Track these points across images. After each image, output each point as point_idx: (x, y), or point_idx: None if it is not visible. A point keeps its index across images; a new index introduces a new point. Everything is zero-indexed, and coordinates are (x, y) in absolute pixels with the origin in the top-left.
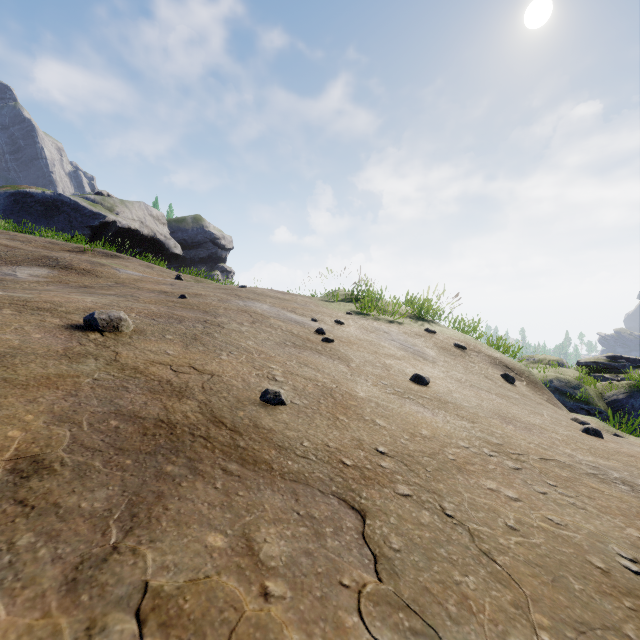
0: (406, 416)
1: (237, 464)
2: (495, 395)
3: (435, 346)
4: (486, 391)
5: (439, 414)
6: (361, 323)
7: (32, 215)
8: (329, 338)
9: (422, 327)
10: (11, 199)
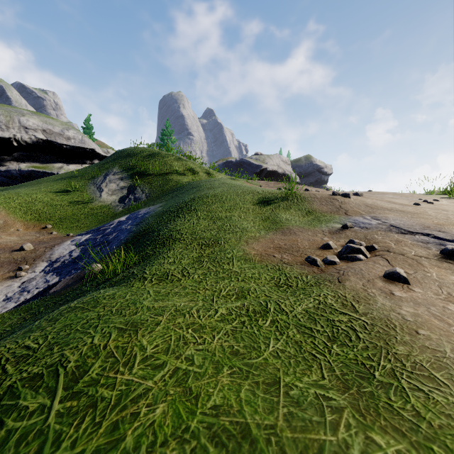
0: None
1: (415, 207)
2: None
3: None
4: None
5: None
6: (451, 201)
7: (232, 171)
8: (430, 202)
9: None
10: (224, 165)
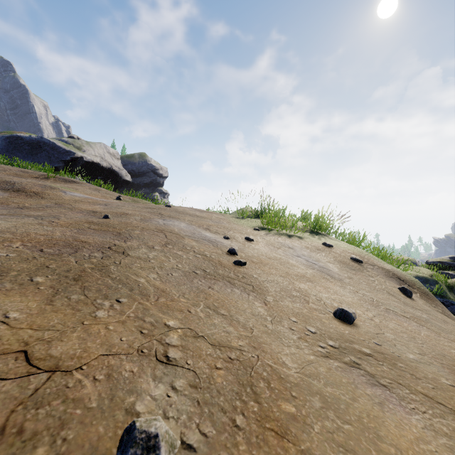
0: (375, 431)
1: None
2: (413, 321)
3: (335, 260)
4: (403, 316)
5: (408, 403)
6: (268, 239)
7: (22, 152)
8: (241, 261)
9: (319, 241)
10: (7, 141)
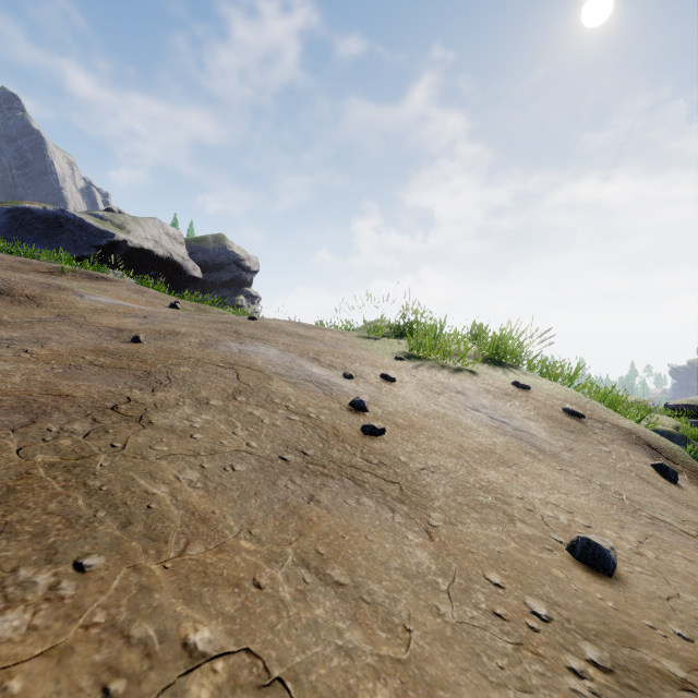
0: None
1: None
2: None
3: (539, 415)
4: (685, 533)
5: None
6: (420, 376)
7: (32, 234)
8: (376, 426)
9: (507, 378)
10: (8, 216)
